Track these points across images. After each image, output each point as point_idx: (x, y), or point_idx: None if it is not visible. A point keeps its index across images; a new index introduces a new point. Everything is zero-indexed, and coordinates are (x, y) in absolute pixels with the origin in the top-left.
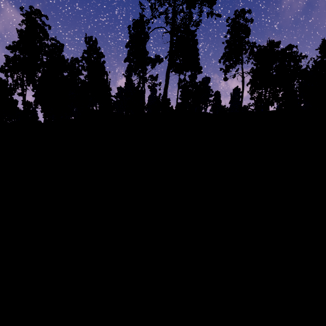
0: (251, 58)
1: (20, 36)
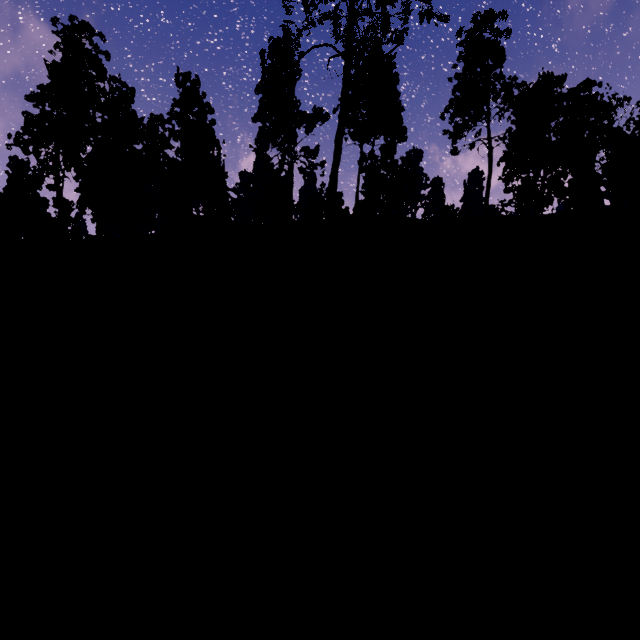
0: (508, 110)
1: (51, 75)
